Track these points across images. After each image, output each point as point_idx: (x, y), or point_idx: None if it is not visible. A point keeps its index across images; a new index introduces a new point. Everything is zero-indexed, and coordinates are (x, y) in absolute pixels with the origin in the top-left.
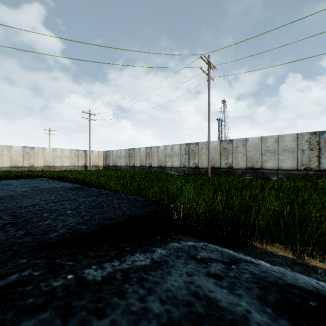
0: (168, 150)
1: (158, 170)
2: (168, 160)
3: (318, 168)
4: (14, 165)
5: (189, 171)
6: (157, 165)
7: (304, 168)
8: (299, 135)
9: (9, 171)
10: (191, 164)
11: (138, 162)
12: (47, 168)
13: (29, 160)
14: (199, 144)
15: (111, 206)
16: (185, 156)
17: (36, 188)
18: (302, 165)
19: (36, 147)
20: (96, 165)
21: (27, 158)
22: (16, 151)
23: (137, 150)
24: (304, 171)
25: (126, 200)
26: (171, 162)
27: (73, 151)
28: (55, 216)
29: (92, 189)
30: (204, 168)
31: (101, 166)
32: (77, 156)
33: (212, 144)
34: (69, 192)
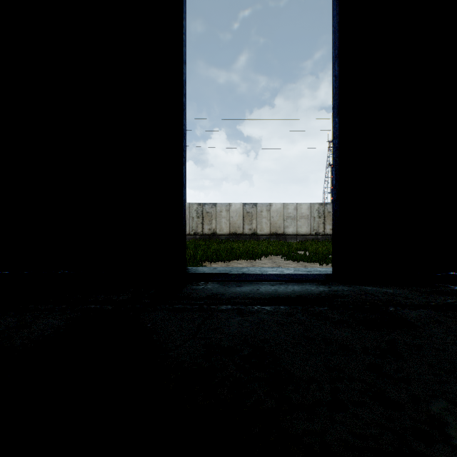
0: None
1: None
2: None
3: (202, 233)
4: None
5: None
6: None
7: (194, 233)
8: (191, 205)
9: None
10: None
11: None
12: None
13: None
14: None
15: None
16: None
17: None
18: (193, 230)
19: None
20: None
21: None
22: None
23: None
24: (194, 235)
25: None
26: None
27: None
28: None
29: None
30: None
31: None
32: None
33: None
34: None
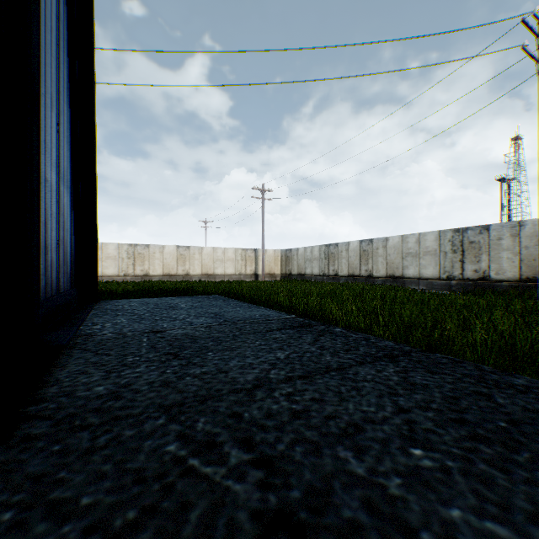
0: (410, 243)
1: (390, 284)
2: (410, 264)
3: None
4: (166, 273)
5: (463, 287)
6: (385, 273)
7: None
8: None
9: (162, 282)
10: (467, 273)
11: (345, 268)
12: (205, 277)
13: (183, 266)
14: (490, 228)
15: (536, 432)
16: (452, 256)
17: (221, 319)
18: None
19: (192, 246)
20: (271, 274)
21: (181, 262)
22: (168, 252)
23: (342, 247)
24: None
25: (536, 400)
26: (418, 268)
27: (238, 250)
28: (399, 482)
29: (337, 330)
30: (504, 282)
31: (278, 275)
32: (243, 259)
33: (530, 228)
34: (295, 336)
